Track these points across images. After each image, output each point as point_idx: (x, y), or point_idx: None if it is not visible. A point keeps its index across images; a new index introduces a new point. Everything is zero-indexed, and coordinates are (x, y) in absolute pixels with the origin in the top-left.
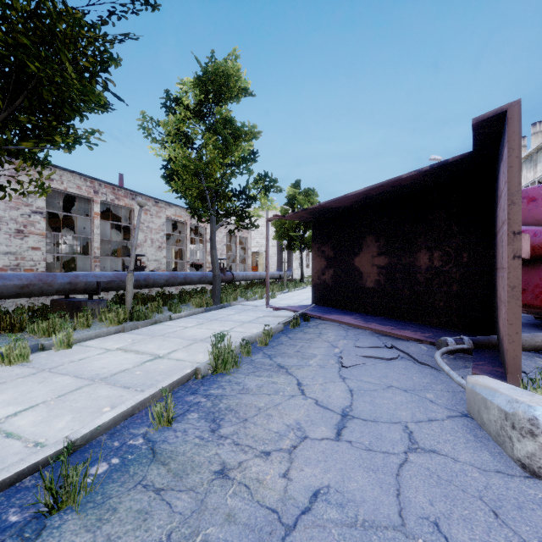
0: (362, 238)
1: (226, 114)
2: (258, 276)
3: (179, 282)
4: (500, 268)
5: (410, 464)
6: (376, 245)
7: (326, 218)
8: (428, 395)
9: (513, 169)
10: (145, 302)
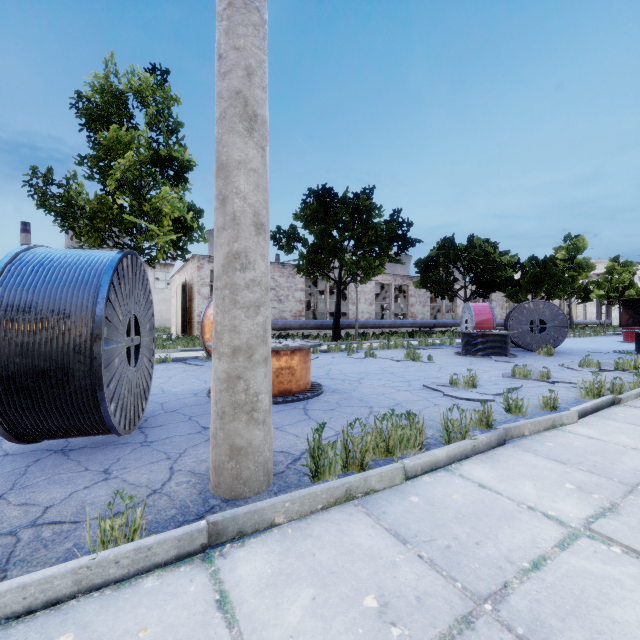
0: None
1: (579, 263)
2: (585, 323)
3: None
4: None
5: None
6: None
7: (629, 300)
8: None
9: None
10: None
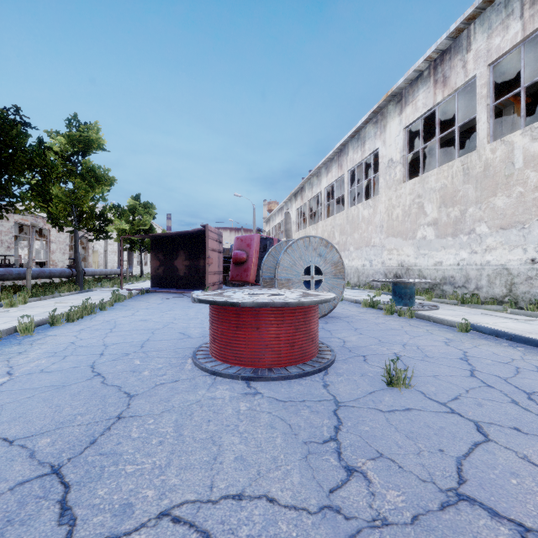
0: (178, 251)
1: (92, 167)
2: (104, 272)
3: (46, 276)
4: (213, 267)
5: (173, 305)
6: (184, 255)
7: (160, 238)
8: (185, 300)
9: (207, 241)
10: (15, 291)
